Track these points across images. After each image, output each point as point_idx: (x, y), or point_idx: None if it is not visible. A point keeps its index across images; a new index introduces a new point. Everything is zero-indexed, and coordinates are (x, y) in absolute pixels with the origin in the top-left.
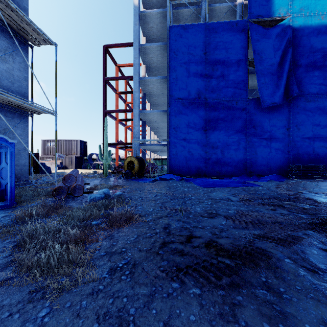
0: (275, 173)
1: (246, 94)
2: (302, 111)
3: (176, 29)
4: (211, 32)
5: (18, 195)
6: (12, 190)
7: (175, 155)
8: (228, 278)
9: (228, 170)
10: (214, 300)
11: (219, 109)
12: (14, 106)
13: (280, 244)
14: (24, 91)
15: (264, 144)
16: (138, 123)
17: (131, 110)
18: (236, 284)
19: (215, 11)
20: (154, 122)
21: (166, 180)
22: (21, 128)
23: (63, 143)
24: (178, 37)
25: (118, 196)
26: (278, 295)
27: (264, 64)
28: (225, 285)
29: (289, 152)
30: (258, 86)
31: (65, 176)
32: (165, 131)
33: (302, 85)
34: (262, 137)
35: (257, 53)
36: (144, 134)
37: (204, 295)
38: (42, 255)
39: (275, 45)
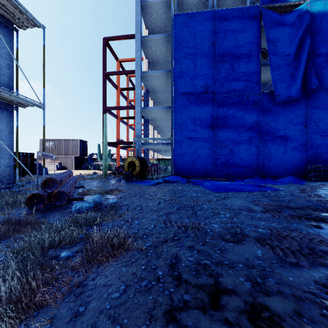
0: (291, 175)
1: (258, 88)
2: (321, 106)
3: (180, 18)
4: (219, 20)
5: None
6: None
7: (180, 155)
8: None
9: (238, 172)
10: None
11: (228, 104)
12: None
13: None
14: (7, 81)
15: (278, 143)
16: (140, 120)
17: (133, 107)
18: None
19: None
20: (157, 120)
21: (171, 183)
22: (3, 123)
23: (62, 143)
24: (183, 26)
25: (111, 205)
26: None
27: (279, 53)
28: None
29: (307, 151)
30: (272, 78)
31: (45, 180)
32: (169, 130)
33: (321, 77)
34: (276, 134)
35: (271, 42)
36: (146, 133)
37: None
38: None
39: (291, 32)
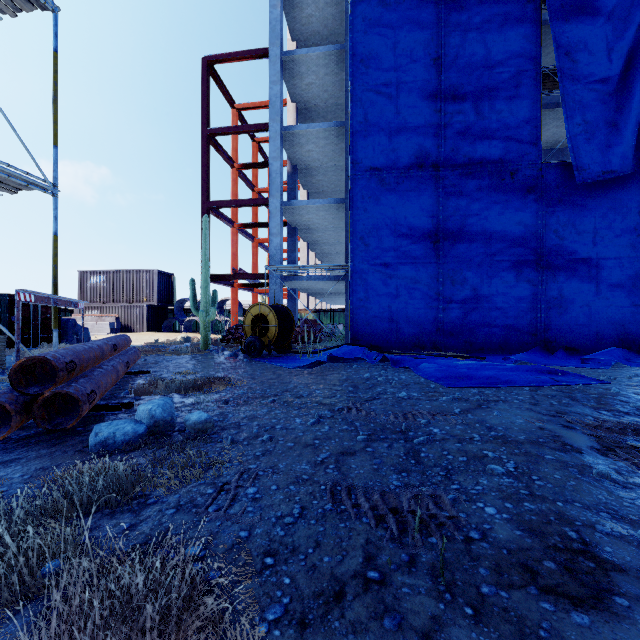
0: (610, 344)
1: (535, 154)
2: None
3: (365, 8)
4: (449, 9)
5: None
6: None
7: (364, 301)
8: None
9: (492, 337)
10: None
11: (469, 190)
12: None
13: None
14: None
15: (582, 274)
16: (280, 229)
17: (264, 201)
18: None
19: None
20: (316, 230)
21: (345, 362)
22: None
23: (123, 278)
24: (371, 24)
25: (194, 426)
26: None
27: (584, 77)
28: None
29: None
30: (568, 131)
31: (26, 362)
32: (340, 251)
33: None
34: (576, 256)
35: (564, 53)
36: (293, 256)
37: None
38: None
39: (610, 30)
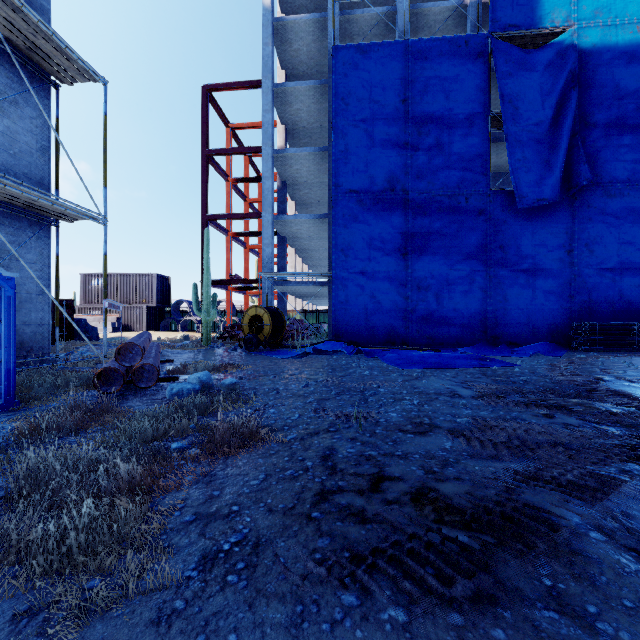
0: (544, 339)
1: (485, 183)
2: (598, 216)
3: (345, 54)
4: (416, 59)
5: (24, 386)
6: (9, 376)
7: (344, 304)
8: (469, 580)
9: (450, 334)
10: (441, 639)
11: (432, 211)
12: (19, 204)
13: (575, 496)
14: (41, 175)
15: (522, 282)
16: (271, 240)
17: (257, 215)
18: (487, 597)
19: (425, 17)
20: (303, 239)
21: (327, 354)
22: (34, 249)
23: (123, 281)
24: (351, 68)
25: (228, 387)
26: (585, 622)
27: (523, 121)
28: (463, 599)
29: (572, 297)
30: (511, 165)
31: (120, 346)
32: (325, 256)
33: (598, 164)
34: (518, 267)
35: (508, 101)
36: (283, 262)
37: (415, 626)
38: (50, 527)
39: (543, 84)
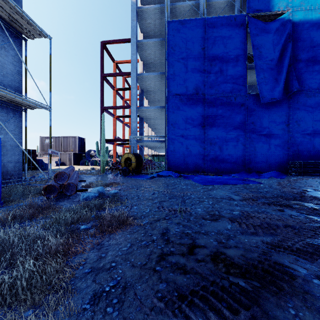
0: (275, 170)
1: (244, 90)
2: (302, 107)
3: (173, 25)
4: (209, 27)
5: (7, 194)
6: None
7: (173, 152)
8: (247, 311)
9: (227, 167)
10: None
11: (217, 104)
12: (5, 100)
13: (302, 257)
14: (17, 86)
15: (263, 141)
16: (136, 119)
17: (129, 106)
18: None
19: (213, 6)
20: (152, 119)
21: (164, 177)
22: (14, 123)
23: (61, 140)
24: (176, 32)
25: (113, 195)
26: None
27: (264, 59)
28: None
29: (289, 148)
30: (257, 81)
31: (56, 173)
32: (163, 128)
33: (302, 80)
34: (261, 133)
35: (256, 48)
36: (141, 131)
37: None
38: (5, 279)
39: (274, 39)
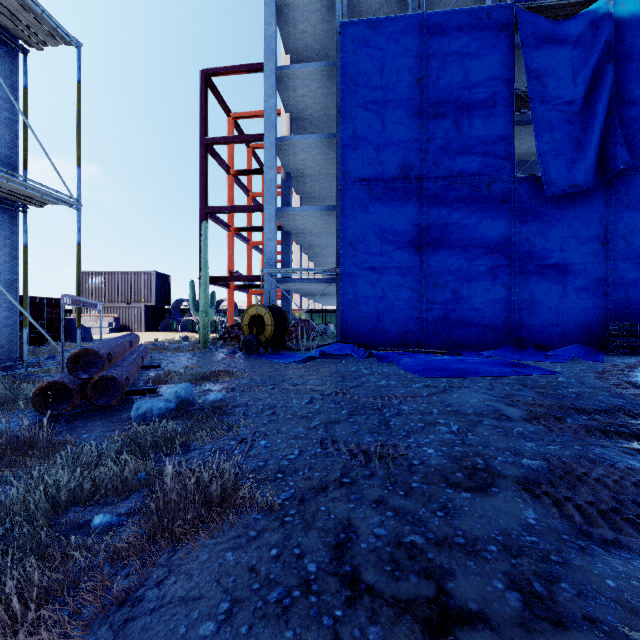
0: (576, 342)
1: (509, 168)
2: (636, 204)
3: (354, 30)
4: (432, 33)
5: None
6: None
7: (353, 302)
8: None
9: (470, 336)
10: None
11: (450, 200)
12: None
13: None
14: (5, 153)
15: (550, 278)
16: (274, 234)
17: (259, 207)
18: None
19: None
20: (308, 234)
21: (335, 358)
22: None
23: (121, 279)
24: (360, 45)
25: (212, 404)
26: None
27: (552, 100)
28: None
29: (607, 294)
30: (538, 148)
31: (76, 353)
32: (332, 253)
33: (636, 146)
34: (546, 261)
35: (535, 77)
36: (287, 259)
37: None
38: None
39: (575, 57)
